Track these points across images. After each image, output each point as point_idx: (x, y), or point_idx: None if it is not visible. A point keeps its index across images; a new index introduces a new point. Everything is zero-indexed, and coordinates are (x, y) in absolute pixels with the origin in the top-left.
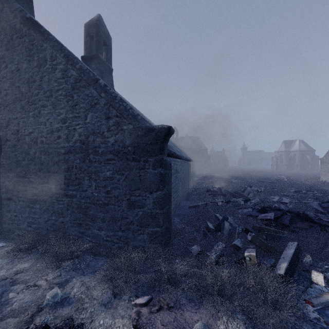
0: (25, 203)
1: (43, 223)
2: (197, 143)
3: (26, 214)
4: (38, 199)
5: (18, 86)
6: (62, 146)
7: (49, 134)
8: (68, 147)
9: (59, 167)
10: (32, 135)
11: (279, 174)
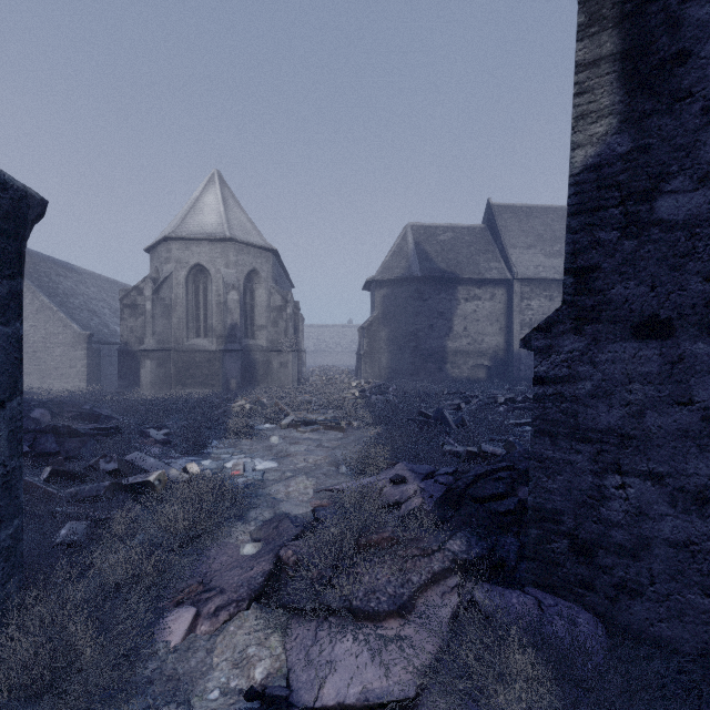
0: None
1: None
2: None
3: None
4: None
5: None
6: None
7: None
8: None
9: None
10: None
11: None
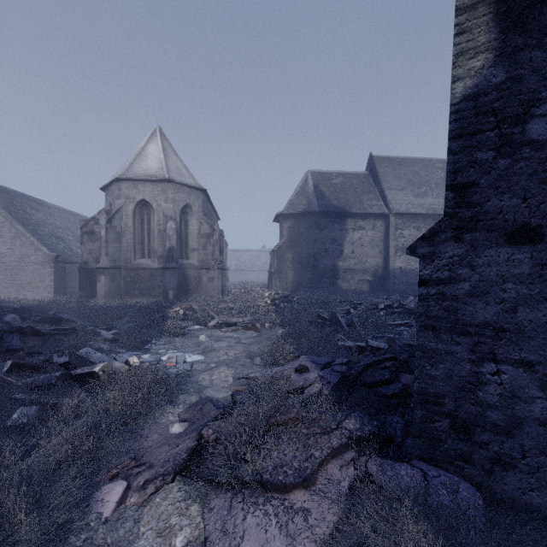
0: None
1: None
2: None
3: None
4: None
5: None
6: None
7: None
8: None
9: None
10: None
11: None
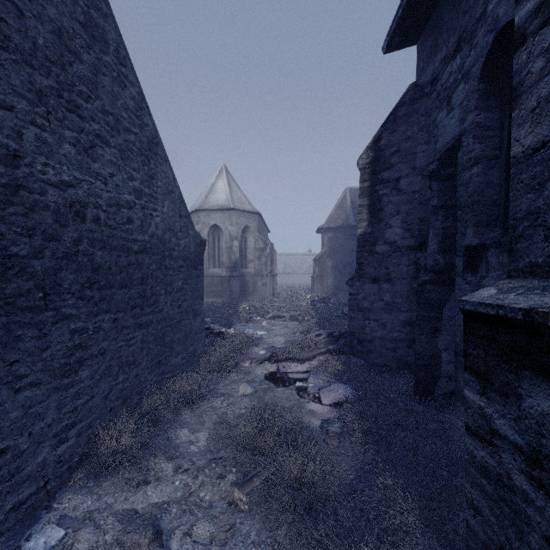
0: (47, 384)
1: (102, 404)
2: None
3: (51, 415)
4: (86, 356)
5: (15, 4)
6: (136, 239)
7: (112, 208)
8: (143, 242)
9: (130, 276)
10: (71, 194)
11: None
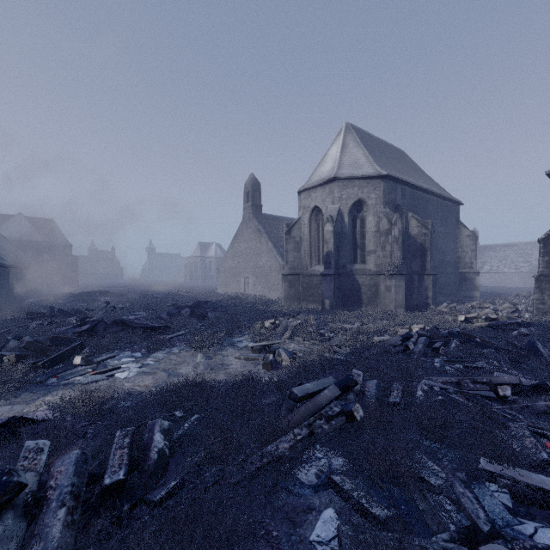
0: None
1: None
2: (48, 233)
3: None
4: None
5: None
6: None
7: None
8: None
9: None
10: None
11: (187, 287)
